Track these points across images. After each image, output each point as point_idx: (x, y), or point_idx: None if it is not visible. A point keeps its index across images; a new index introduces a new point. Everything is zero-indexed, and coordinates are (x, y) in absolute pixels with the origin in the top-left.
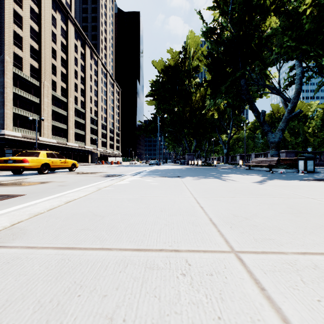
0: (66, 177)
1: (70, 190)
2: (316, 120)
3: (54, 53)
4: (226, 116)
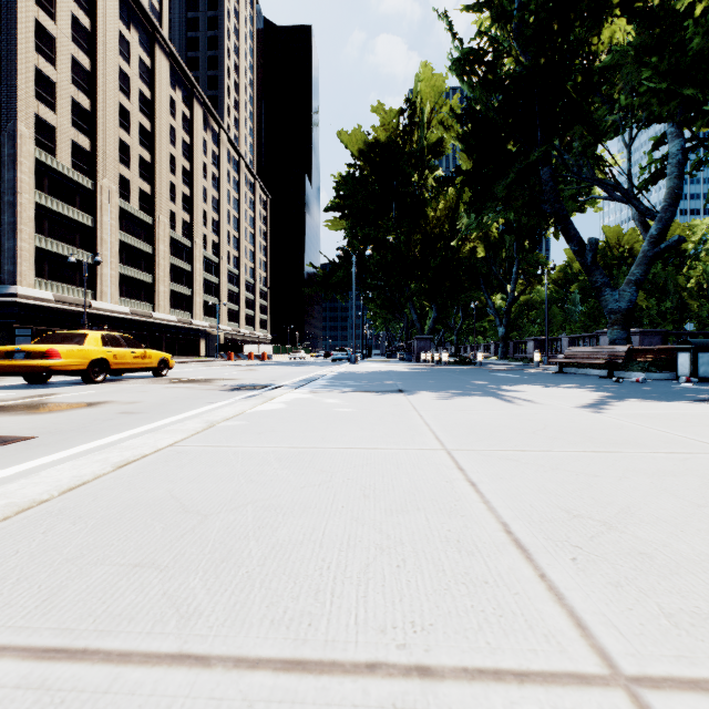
0: (143, 391)
1: (145, 424)
2: (704, 261)
3: (126, 117)
4: (503, 252)
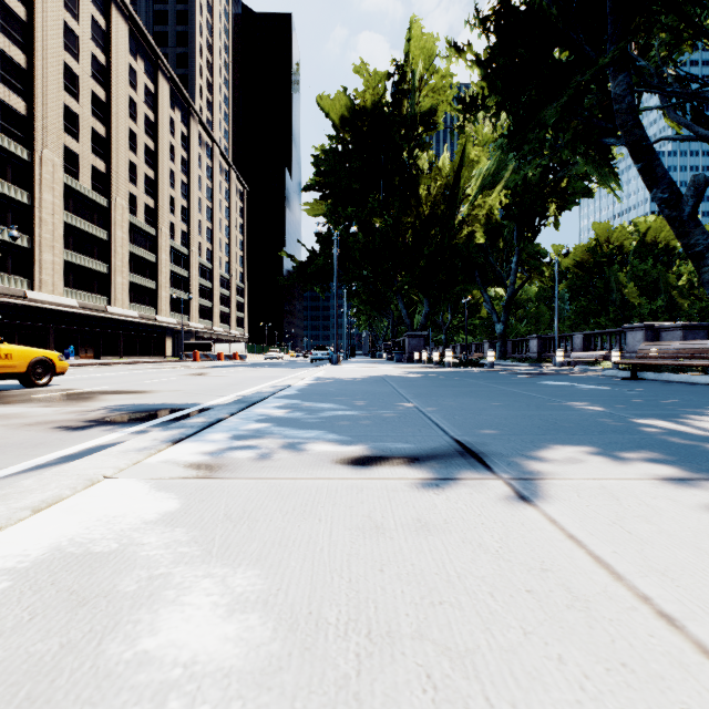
0: None
1: None
2: None
3: (74, 82)
4: (501, 241)
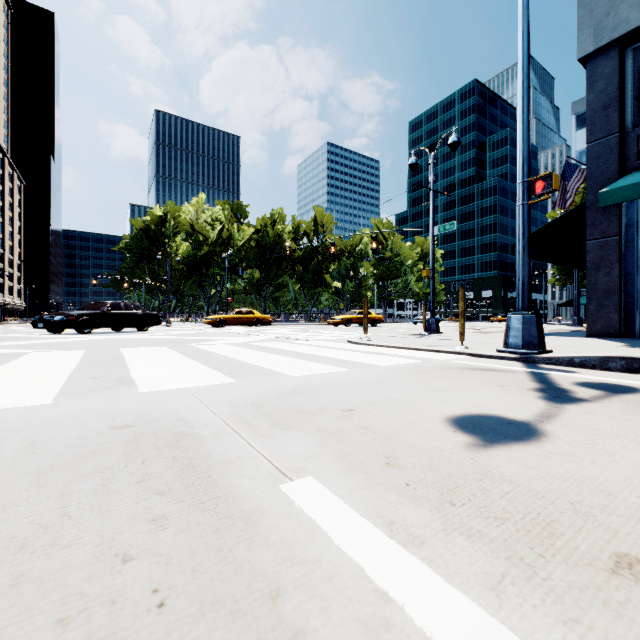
0: None
1: None
2: None
3: None
4: None
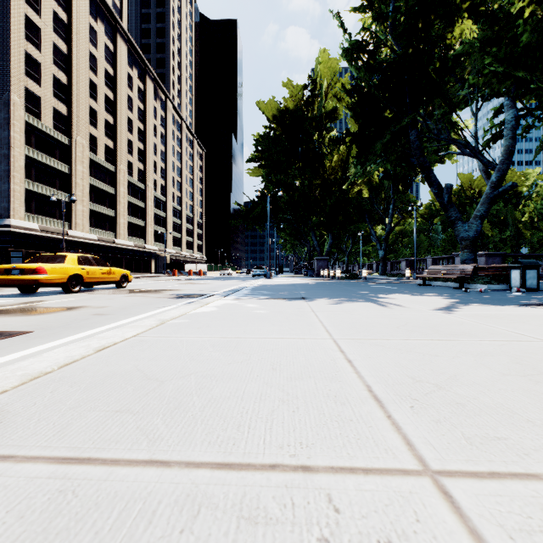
0: (109, 298)
1: (113, 322)
2: (535, 200)
3: (94, 89)
4: (383, 194)
